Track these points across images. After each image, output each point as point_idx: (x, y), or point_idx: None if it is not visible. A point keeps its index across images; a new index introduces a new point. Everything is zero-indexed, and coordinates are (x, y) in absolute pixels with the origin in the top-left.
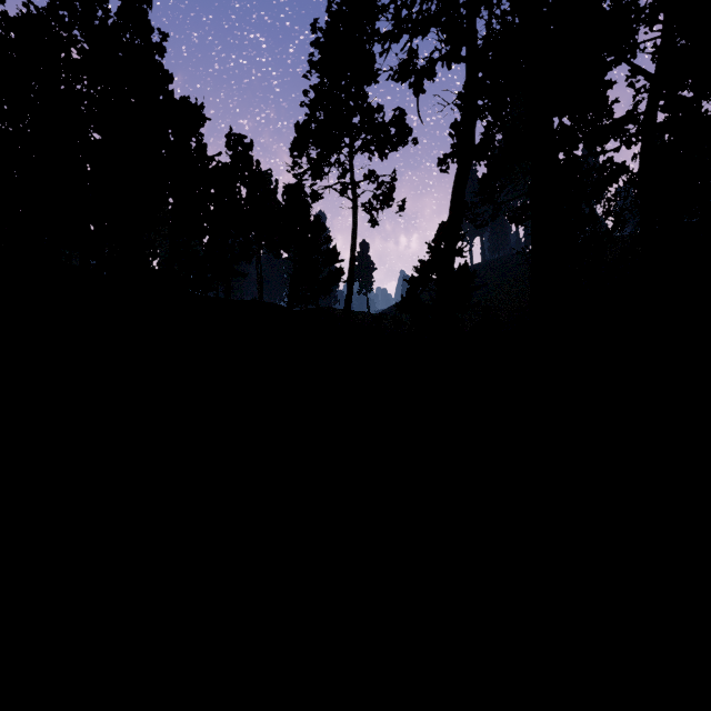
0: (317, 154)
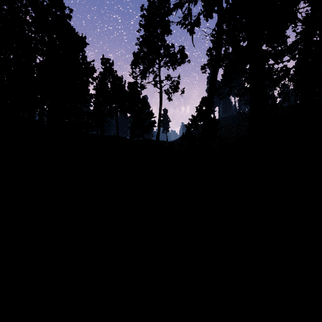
0: (143, 67)
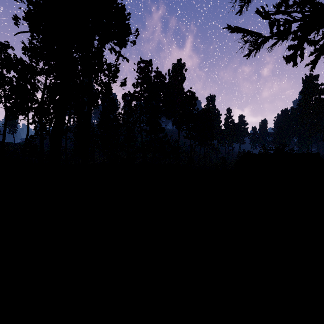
0: None
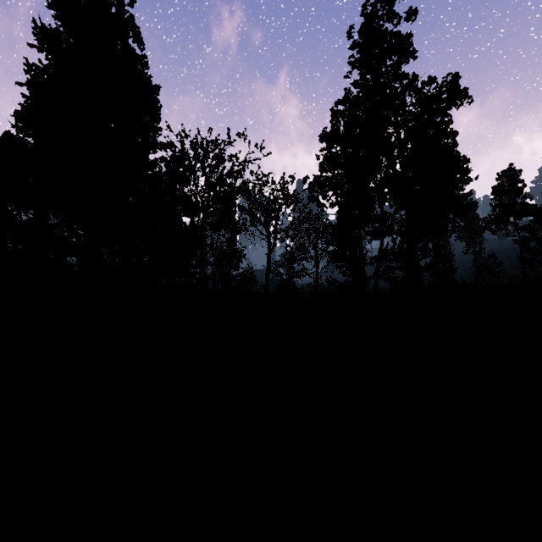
0: None
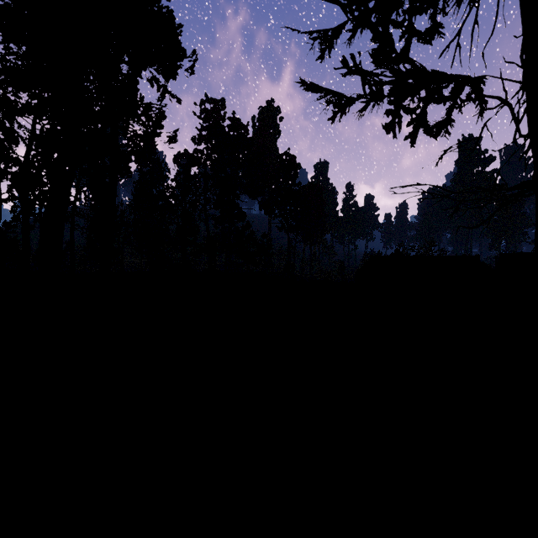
0: None
